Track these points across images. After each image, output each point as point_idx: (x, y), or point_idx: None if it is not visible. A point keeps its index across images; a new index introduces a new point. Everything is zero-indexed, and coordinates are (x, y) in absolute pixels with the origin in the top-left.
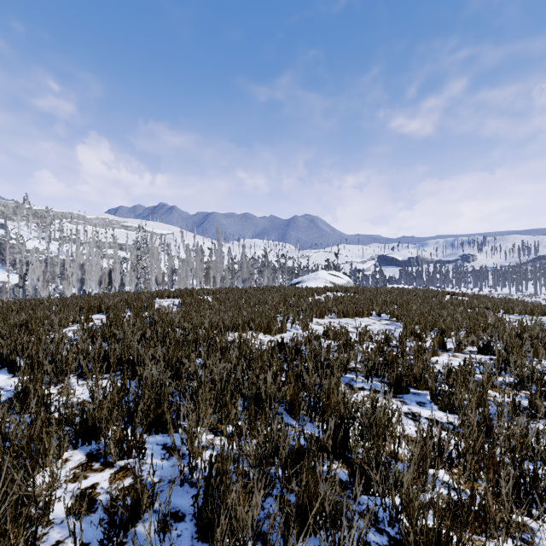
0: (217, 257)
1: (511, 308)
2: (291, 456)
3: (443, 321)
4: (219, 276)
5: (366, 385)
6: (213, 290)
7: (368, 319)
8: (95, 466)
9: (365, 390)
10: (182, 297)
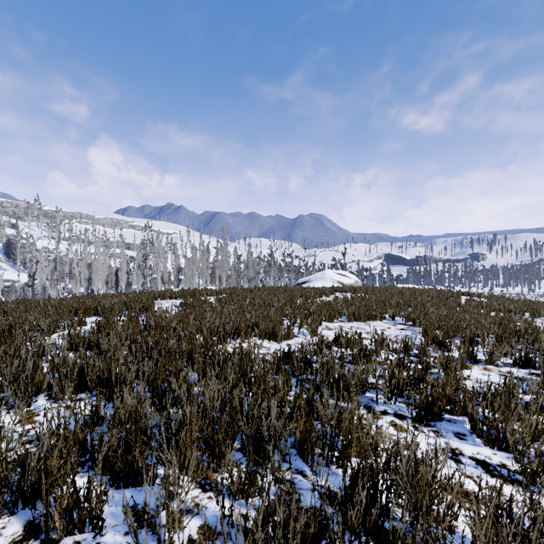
0: (222, 256)
1: (536, 311)
2: (304, 543)
3: (466, 326)
4: (225, 276)
5: (389, 407)
6: (217, 290)
7: (382, 323)
8: None
9: (389, 414)
10: (185, 298)
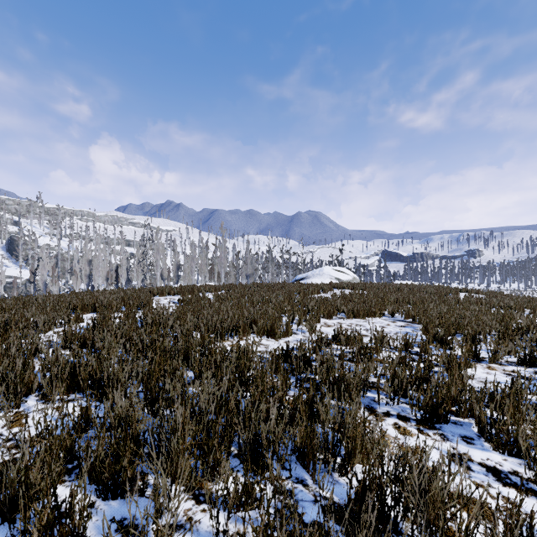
0: (221, 252)
1: (536, 308)
2: None
3: (466, 323)
4: (223, 272)
5: (391, 408)
6: (215, 287)
7: (381, 320)
8: None
9: (392, 416)
10: (183, 294)
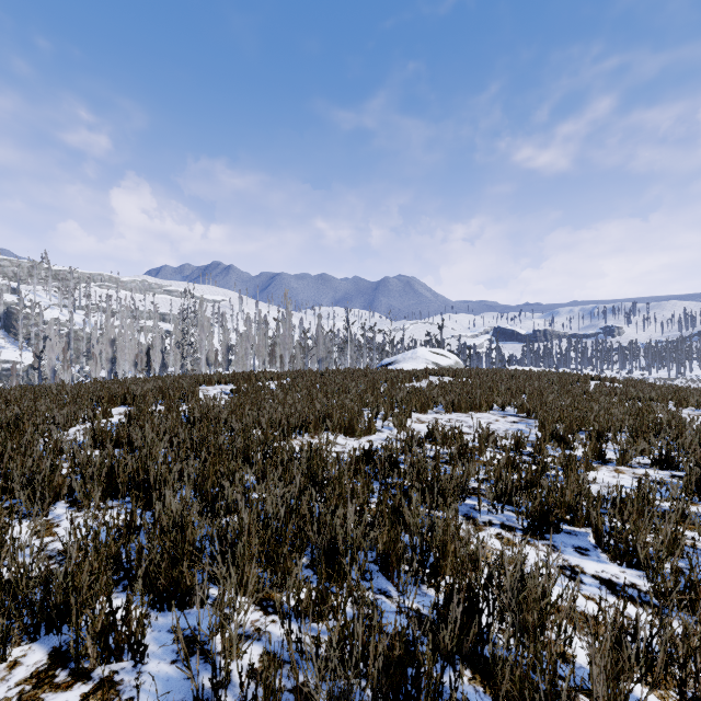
0: (285, 330)
1: (684, 399)
2: (388, 669)
3: (593, 418)
4: (288, 355)
5: (494, 517)
6: (278, 374)
7: (488, 414)
8: (58, 677)
9: (494, 526)
10: (237, 383)
